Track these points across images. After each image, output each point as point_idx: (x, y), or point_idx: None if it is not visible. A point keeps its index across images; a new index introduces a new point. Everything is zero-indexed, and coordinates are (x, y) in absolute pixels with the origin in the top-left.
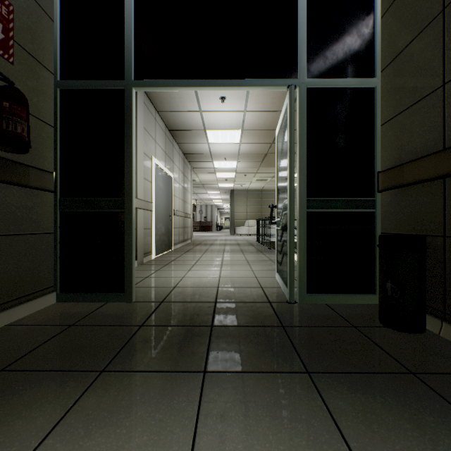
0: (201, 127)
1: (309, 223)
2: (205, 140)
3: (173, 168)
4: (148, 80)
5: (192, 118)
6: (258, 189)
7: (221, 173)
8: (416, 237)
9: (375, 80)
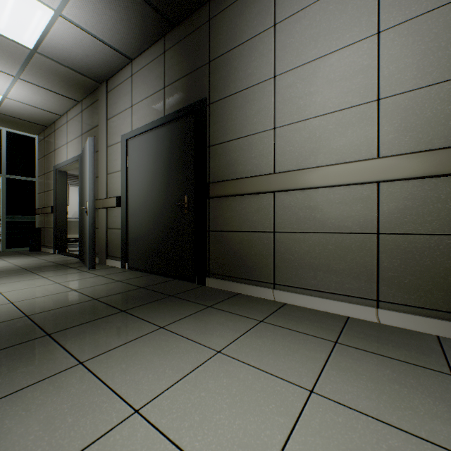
0: None
1: (8, 224)
2: None
3: None
4: None
5: None
6: None
7: None
8: (37, 228)
9: (36, 179)
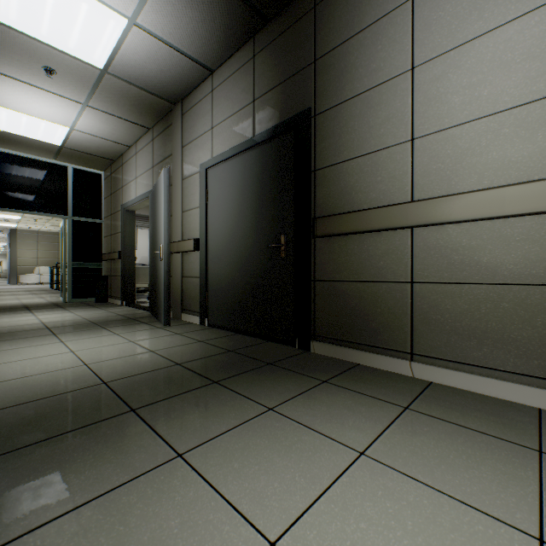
0: None
1: (74, 272)
2: None
3: None
4: None
5: None
6: (54, 232)
7: (1, 214)
8: (104, 276)
9: (102, 221)
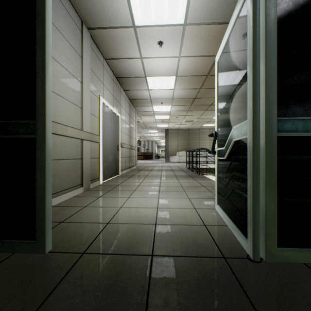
0: (142, 74)
1: (279, 152)
2: (146, 87)
3: (120, 109)
4: None
5: (134, 65)
6: (186, 128)
7: (159, 116)
8: None
9: None
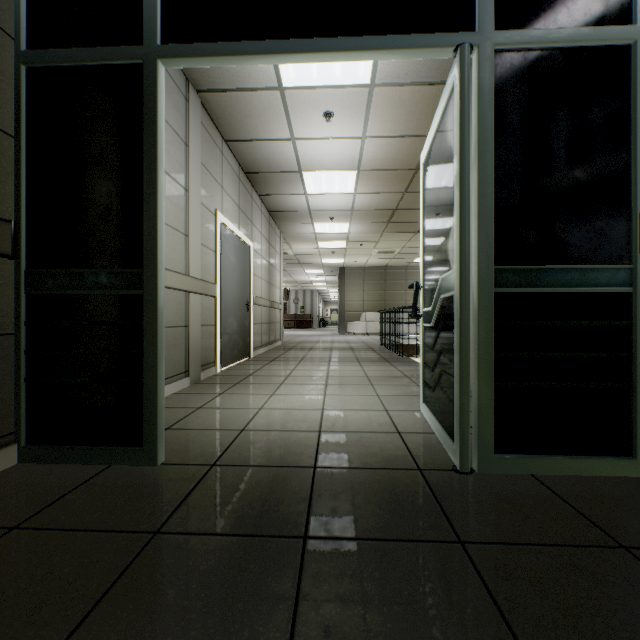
0: (295, 166)
1: (498, 316)
2: (301, 189)
3: (251, 231)
4: (186, 44)
5: (280, 151)
6: (380, 266)
7: (326, 242)
8: None
9: (635, 29)
